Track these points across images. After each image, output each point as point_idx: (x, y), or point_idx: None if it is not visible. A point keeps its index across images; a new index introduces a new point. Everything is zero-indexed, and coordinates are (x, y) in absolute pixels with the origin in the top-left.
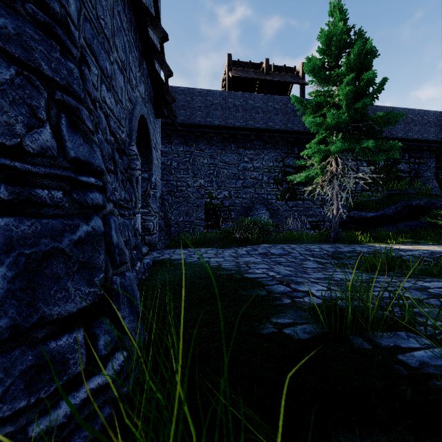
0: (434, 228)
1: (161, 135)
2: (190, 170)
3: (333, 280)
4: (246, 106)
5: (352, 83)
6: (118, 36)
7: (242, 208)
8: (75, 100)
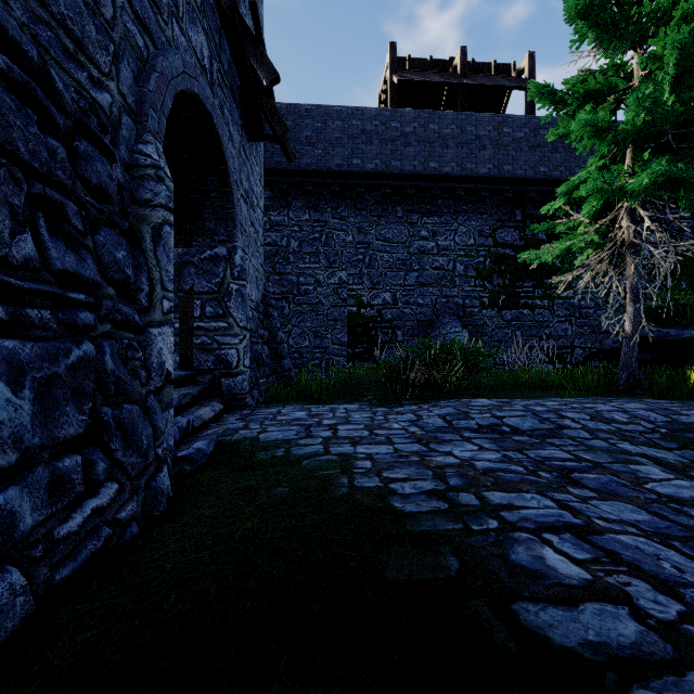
0: None
1: (271, 192)
2: (323, 256)
3: None
4: (425, 134)
5: (691, 23)
6: None
7: (416, 323)
8: None
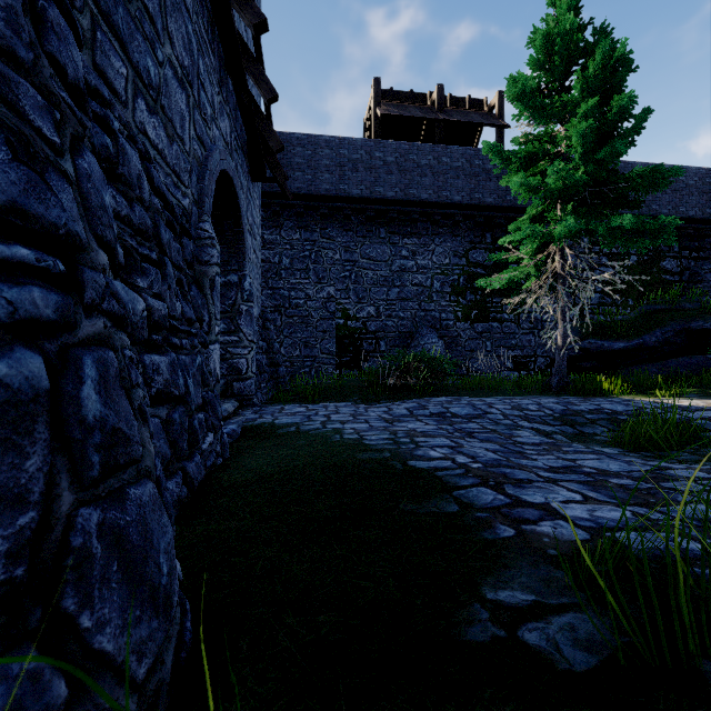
0: None
1: (264, 213)
2: (312, 272)
3: (583, 474)
4: (405, 163)
5: (593, 115)
6: (174, 17)
7: (397, 334)
8: None
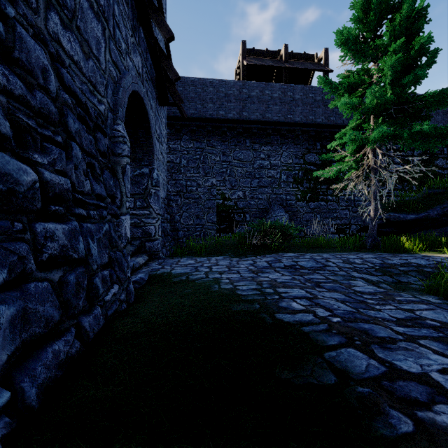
0: None
1: (170, 130)
2: (201, 169)
3: (430, 328)
4: (263, 96)
5: (399, 53)
6: None
7: (257, 210)
8: None
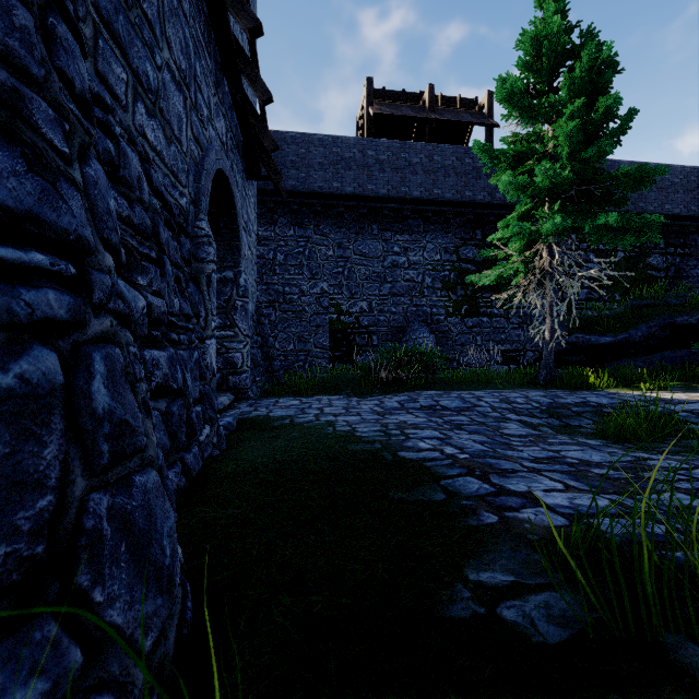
0: None
1: (259, 210)
2: (306, 268)
3: (566, 464)
4: (397, 161)
5: (579, 116)
6: (172, 23)
7: (389, 329)
8: (15, 76)
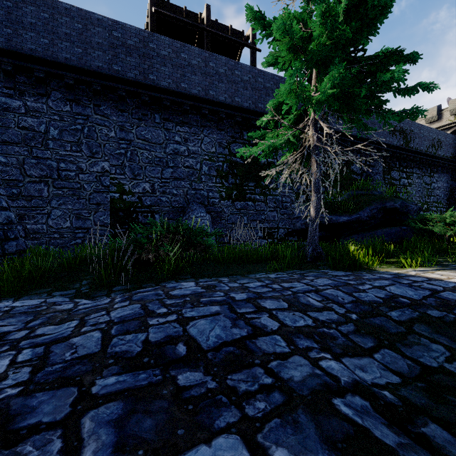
0: (418, 237)
1: (27, 78)
2: (85, 146)
3: None
4: (178, 59)
5: None
6: None
7: (171, 208)
8: None
